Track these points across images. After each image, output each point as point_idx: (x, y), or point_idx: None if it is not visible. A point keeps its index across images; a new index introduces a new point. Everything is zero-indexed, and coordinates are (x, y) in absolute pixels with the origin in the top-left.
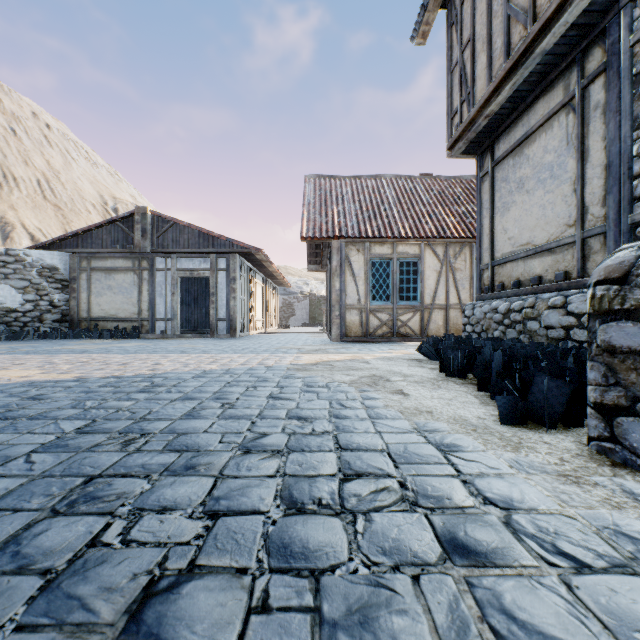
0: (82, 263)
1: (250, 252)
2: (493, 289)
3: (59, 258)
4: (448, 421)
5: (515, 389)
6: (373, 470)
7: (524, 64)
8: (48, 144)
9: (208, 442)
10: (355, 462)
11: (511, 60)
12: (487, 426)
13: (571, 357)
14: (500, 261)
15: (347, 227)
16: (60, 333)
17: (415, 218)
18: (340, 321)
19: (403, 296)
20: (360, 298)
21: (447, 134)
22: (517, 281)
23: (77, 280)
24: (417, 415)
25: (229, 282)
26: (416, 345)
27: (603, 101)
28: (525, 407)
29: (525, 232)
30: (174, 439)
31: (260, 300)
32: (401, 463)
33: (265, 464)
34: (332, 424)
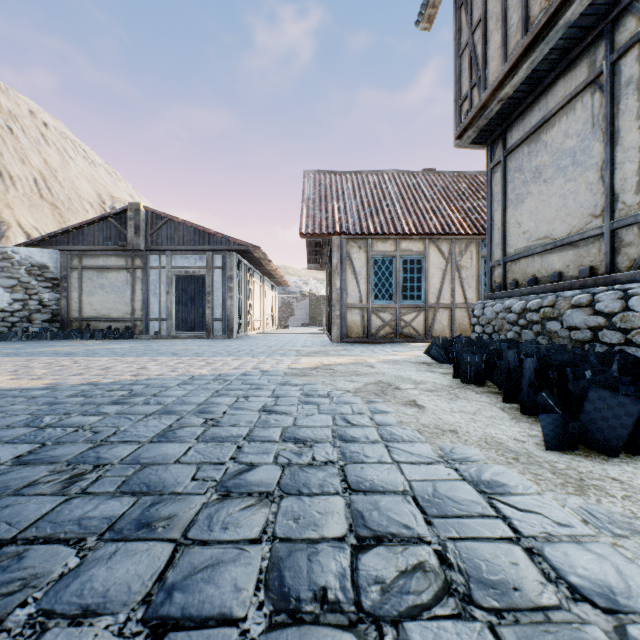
0: (73, 261)
1: (247, 250)
2: (505, 287)
3: (49, 256)
4: (479, 445)
5: (555, 403)
6: (397, 529)
7: (545, 38)
8: (45, 143)
9: (177, 479)
10: (371, 514)
11: (530, 35)
12: (530, 452)
13: (615, 364)
14: (513, 257)
15: (348, 223)
16: (49, 334)
17: (419, 214)
18: (341, 321)
19: (406, 295)
20: (362, 297)
21: (455, 122)
22: (533, 278)
23: (68, 279)
24: (439, 436)
25: (226, 281)
26: (421, 346)
27: (637, 75)
28: (576, 428)
29: (542, 225)
30: (134, 474)
31: (258, 300)
32: (433, 516)
33: (248, 518)
34: (337, 449)
